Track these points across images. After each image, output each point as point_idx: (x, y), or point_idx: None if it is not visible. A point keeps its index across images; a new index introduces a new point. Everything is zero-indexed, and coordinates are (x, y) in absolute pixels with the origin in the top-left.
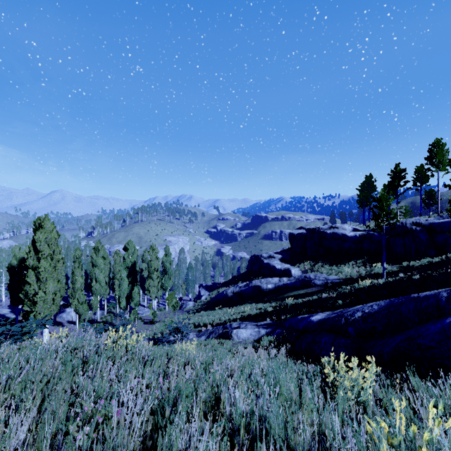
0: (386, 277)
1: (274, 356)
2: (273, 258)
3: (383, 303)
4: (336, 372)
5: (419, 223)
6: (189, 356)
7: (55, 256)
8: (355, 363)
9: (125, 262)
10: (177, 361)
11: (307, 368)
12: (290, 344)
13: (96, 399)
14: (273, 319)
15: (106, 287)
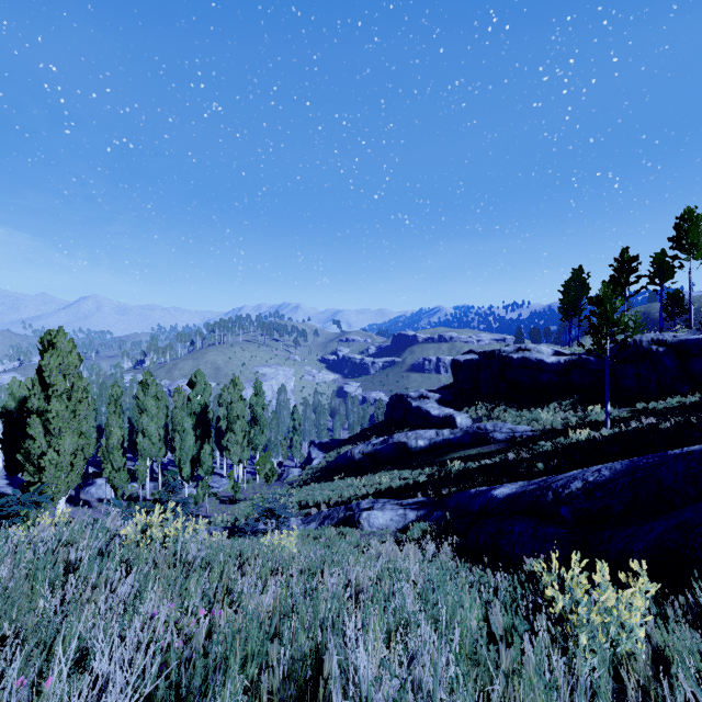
0: (610, 428)
1: (431, 556)
2: (427, 400)
3: (619, 465)
4: (564, 592)
5: (663, 341)
6: (279, 559)
7: (75, 393)
8: (608, 576)
9: (190, 405)
10: (256, 568)
11: (494, 580)
12: (459, 535)
13: (49, 661)
14: (427, 495)
15: (160, 444)
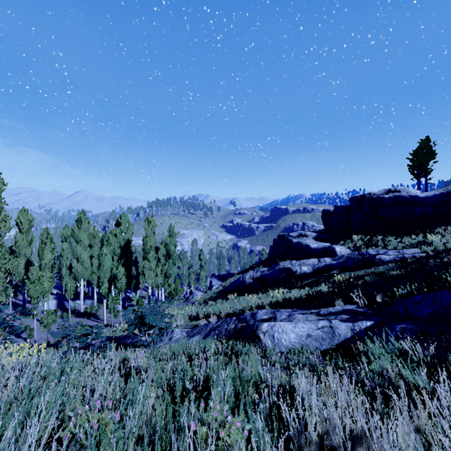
0: None
1: None
2: (305, 237)
3: None
4: None
5: None
6: None
7: None
8: None
9: (116, 240)
10: None
11: None
12: None
13: None
14: (346, 304)
15: (95, 271)
